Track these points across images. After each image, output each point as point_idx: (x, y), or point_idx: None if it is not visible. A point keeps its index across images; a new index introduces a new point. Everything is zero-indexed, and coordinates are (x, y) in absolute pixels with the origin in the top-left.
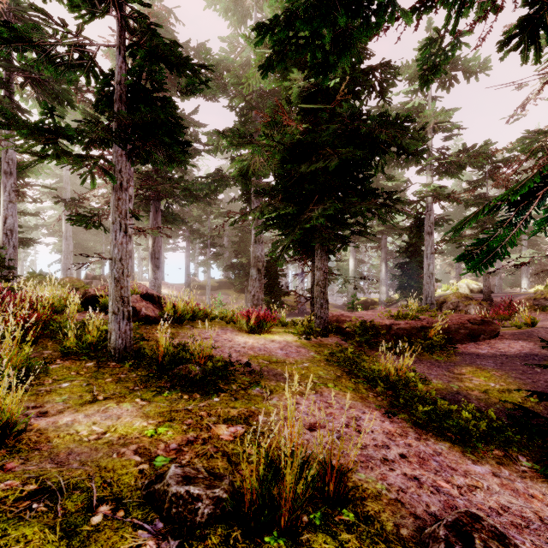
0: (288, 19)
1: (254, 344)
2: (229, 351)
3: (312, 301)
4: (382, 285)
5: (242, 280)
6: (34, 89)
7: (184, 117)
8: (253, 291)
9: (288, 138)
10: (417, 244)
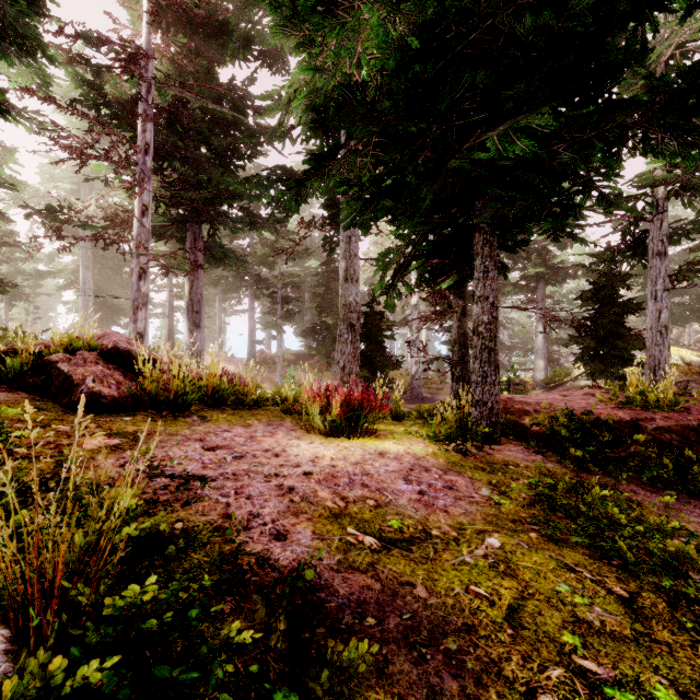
0: None
1: (337, 468)
2: (260, 495)
3: (454, 372)
4: (538, 358)
5: (328, 350)
6: None
7: (236, 93)
8: (343, 360)
9: (414, 2)
10: (614, 285)
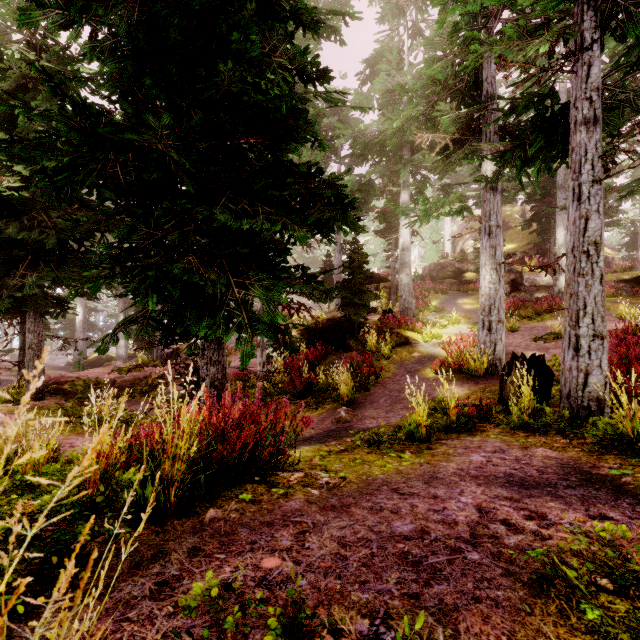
0: (6, 147)
1: None
2: None
3: (21, 366)
4: (120, 338)
5: None
6: None
7: None
8: None
9: None
10: None
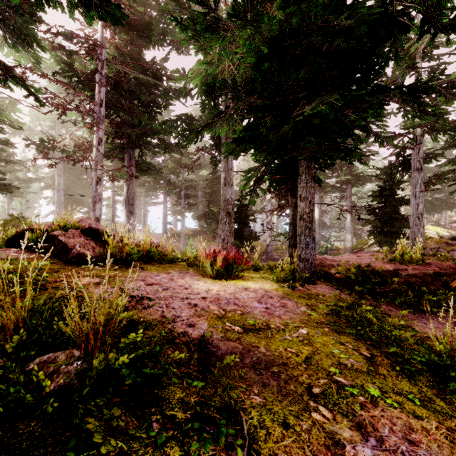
0: None
1: (220, 295)
2: (179, 307)
3: (290, 242)
4: (347, 233)
5: (214, 228)
6: (0, 27)
7: (156, 67)
8: (223, 235)
9: (265, 26)
10: (392, 187)
